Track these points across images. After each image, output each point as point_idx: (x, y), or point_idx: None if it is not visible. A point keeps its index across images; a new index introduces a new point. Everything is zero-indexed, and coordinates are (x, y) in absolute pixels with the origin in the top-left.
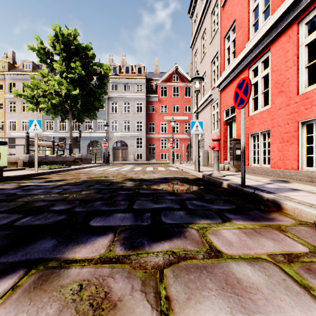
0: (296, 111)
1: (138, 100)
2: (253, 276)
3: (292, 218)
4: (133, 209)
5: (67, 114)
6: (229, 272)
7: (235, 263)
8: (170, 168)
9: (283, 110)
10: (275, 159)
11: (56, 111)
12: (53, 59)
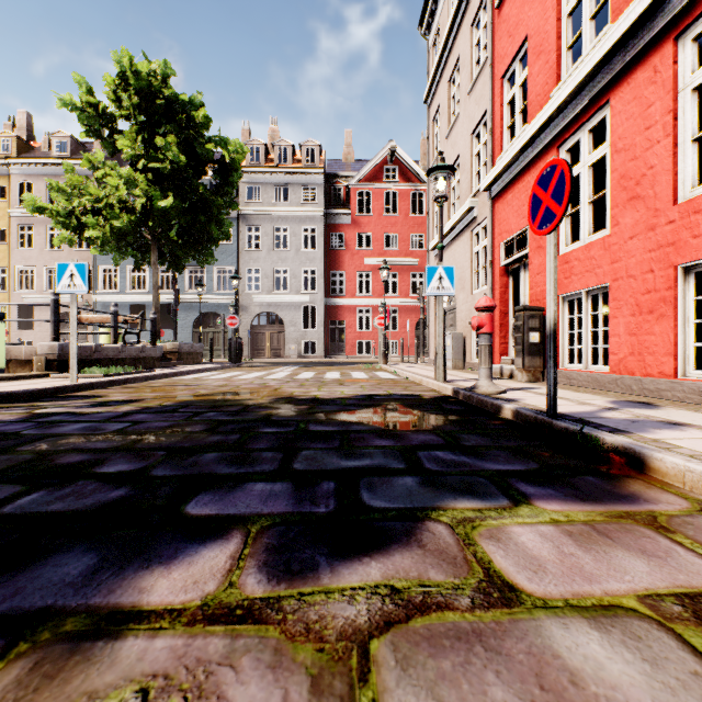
0: (670, 242)
1: (307, 223)
2: (609, 662)
3: (679, 495)
4: (292, 472)
5: (149, 253)
6: (546, 651)
7: (558, 624)
8: (378, 373)
9: (639, 240)
10: (622, 352)
11: (123, 245)
12: (116, 129)
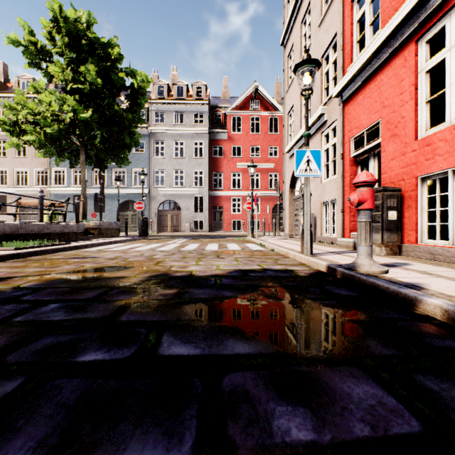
0: None
1: (197, 138)
2: None
3: None
4: None
5: (80, 156)
6: None
7: None
8: (248, 245)
9: None
10: None
11: (60, 150)
12: (52, 62)
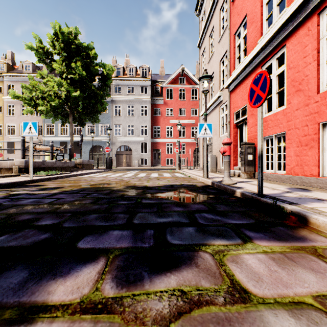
0: (316, 111)
1: (143, 103)
2: None
3: (326, 237)
4: (132, 224)
5: (68, 118)
6: None
7: (272, 313)
8: (176, 174)
9: (301, 110)
10: (292, 164)
11: (56, 114)
12: (53, 59)
